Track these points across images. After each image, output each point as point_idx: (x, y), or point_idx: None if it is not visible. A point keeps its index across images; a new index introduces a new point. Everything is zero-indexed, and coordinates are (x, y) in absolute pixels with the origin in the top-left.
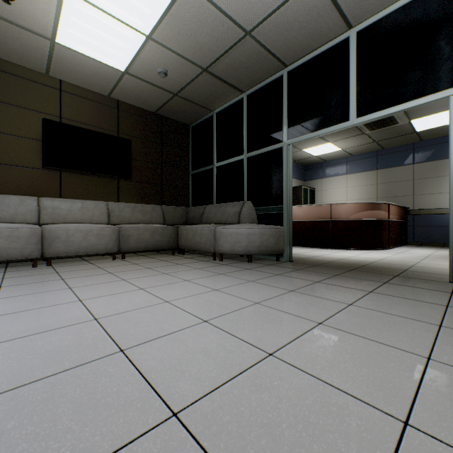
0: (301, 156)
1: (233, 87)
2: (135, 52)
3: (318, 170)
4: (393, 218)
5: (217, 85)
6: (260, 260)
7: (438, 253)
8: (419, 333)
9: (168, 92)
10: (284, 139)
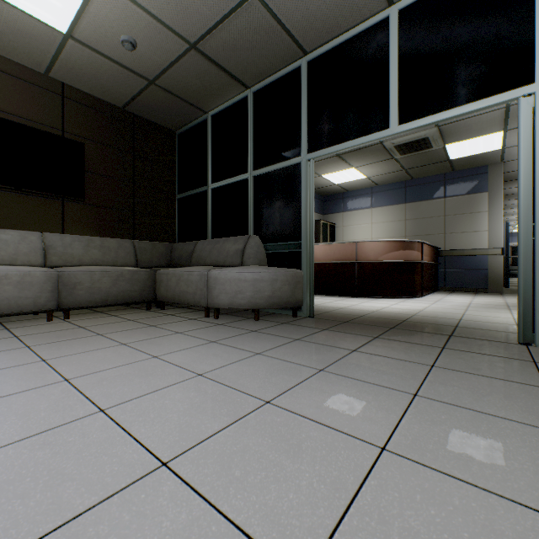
0: (319, 183)
1: (235, 78)
2: None
3: (339, 201)
4: (425, 260)
5: (212, 74)
6: (270, 315)
7: (477, 301)
8: None
9: (141, 77)
10: (302, 151)
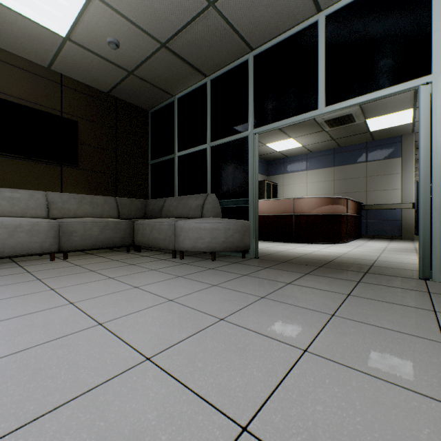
0: (264, 150)
1: (196, 69)
2: (77, 12)
3: (280, 165)
4: (350, 212)
5: (178, 66)
6: (224, 257)
7: (392, 246)
8: (428, 358)
9: (122, 69)
10: (250, 127)
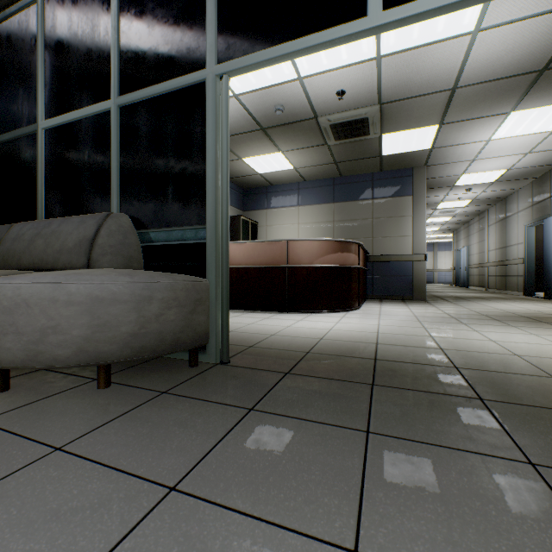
0: (239, 170)
1: None
2: None
3: (262, 196)
4: (360, 265)
5: None
6: (145, 365)
7: (419, 313)
8: None
9: None
10: (209, 60)
